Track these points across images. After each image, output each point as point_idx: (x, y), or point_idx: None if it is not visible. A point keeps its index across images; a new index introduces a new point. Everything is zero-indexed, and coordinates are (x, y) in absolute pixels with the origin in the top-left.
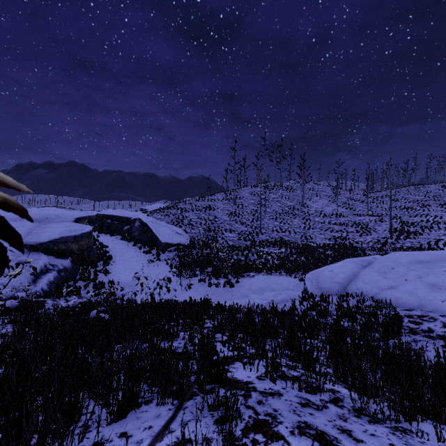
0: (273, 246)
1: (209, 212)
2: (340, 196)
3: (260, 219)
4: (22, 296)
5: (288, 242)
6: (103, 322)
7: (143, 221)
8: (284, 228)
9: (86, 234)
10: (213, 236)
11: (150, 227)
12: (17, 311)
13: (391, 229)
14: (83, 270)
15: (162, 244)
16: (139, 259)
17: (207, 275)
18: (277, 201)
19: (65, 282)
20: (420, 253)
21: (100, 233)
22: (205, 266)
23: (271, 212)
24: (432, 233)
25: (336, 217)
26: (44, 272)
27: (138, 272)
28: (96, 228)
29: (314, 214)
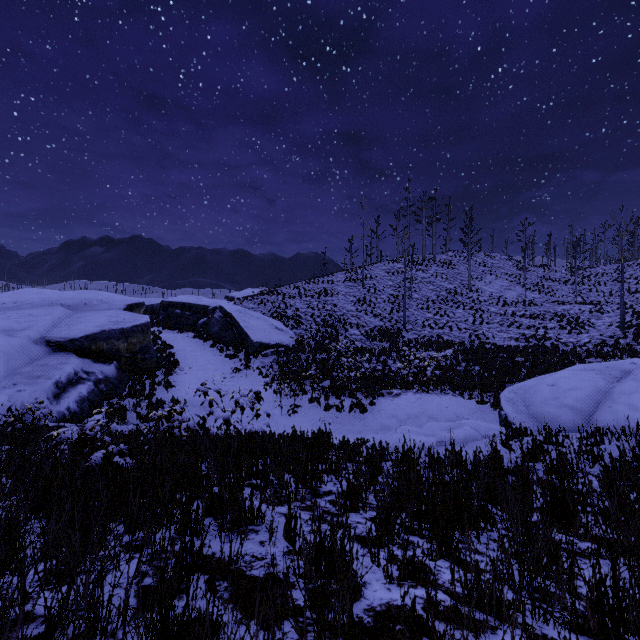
0: (426, 349)
1: (325, 299)
2: (528, 274)
3: (403, 308)
4: (32, 419)
5: (448, 343)
6: (122, 473)
7: (226, 311)
8: (442, 322)
9: (139, 327)
10: (331, 334)
11: (237, 319)
12: (13, 444)
13: (623, 323)
14: (135, 382)
15: (254, 345)
16: (218, 367)
17: (322, 392)
18: (429, 282)
19: (105, 399)
20: None
21: (164, 328)
22: (319, 378)
23: (420, 299)
24: None
25: (523, 305)
26: (74, 382)
27: (205, 383)
28: (160, 321)
29: (488, 302)
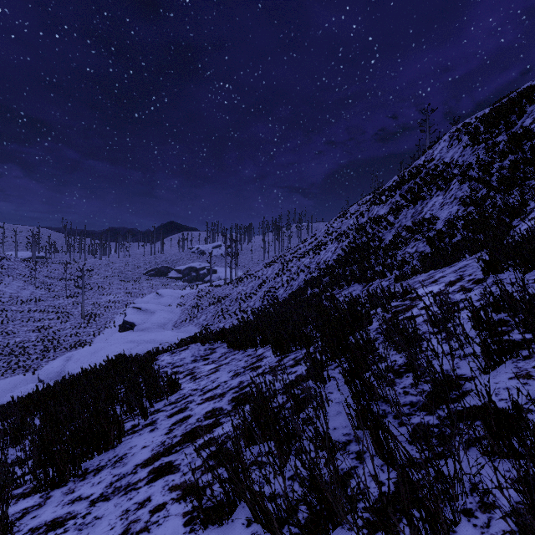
0: None
1: None
2: (37, 274)
3: None
4: None
5: None
6: None
7: None
8: None
9: None
10: None
11: None
12: None
13: (84, 315)
14: None
15: None
16: None
17: None
18: None
19: None
20: (91, 349)
21: None
22: None
23: None
24: (111, 312)
25: (36, 302)
26: None
27: None
28: None
29: (10, 302)
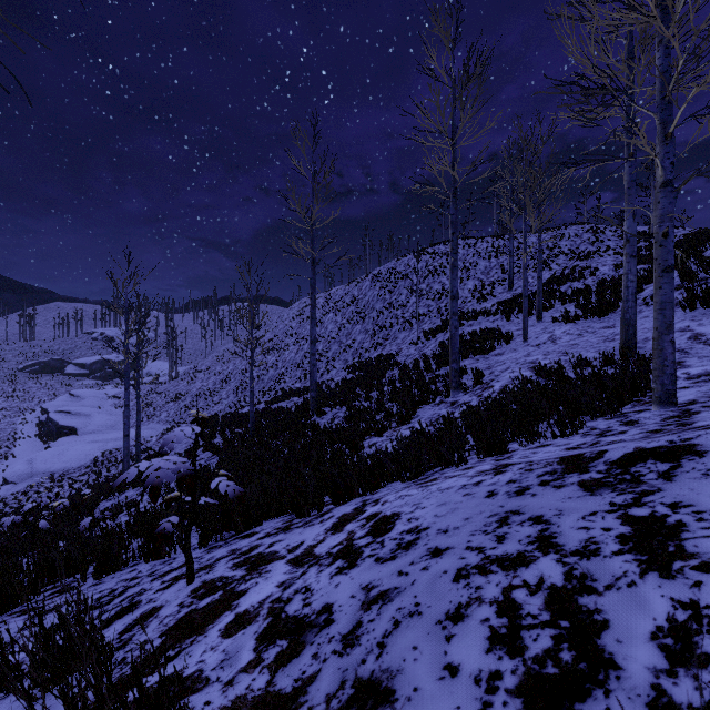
0: None
1: None
2: None
3: None
4: None
5: None
6: None
7: None
8: None
9: None
10: None
11: None
12: None
13: None
14: None
15: None
16: None
17: None
18: None
19: None
20: (52, 451)
21: None
22: None
23: None
24: (3, 423)
25: None
26: None
27: None
28: None
29: None
